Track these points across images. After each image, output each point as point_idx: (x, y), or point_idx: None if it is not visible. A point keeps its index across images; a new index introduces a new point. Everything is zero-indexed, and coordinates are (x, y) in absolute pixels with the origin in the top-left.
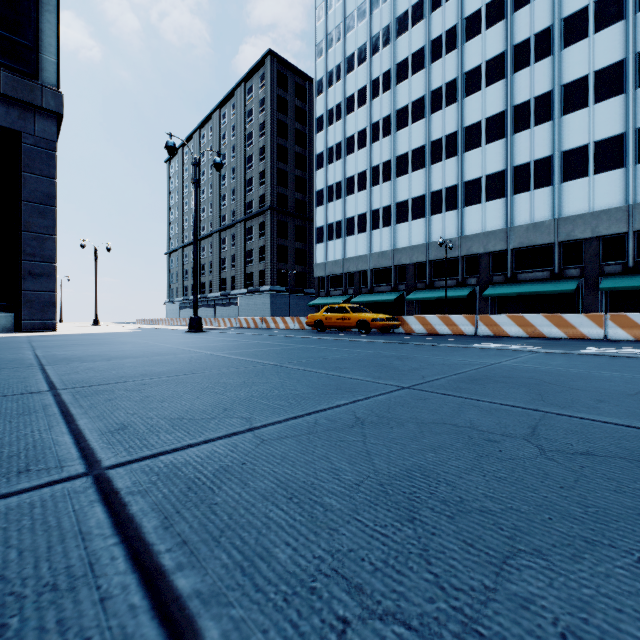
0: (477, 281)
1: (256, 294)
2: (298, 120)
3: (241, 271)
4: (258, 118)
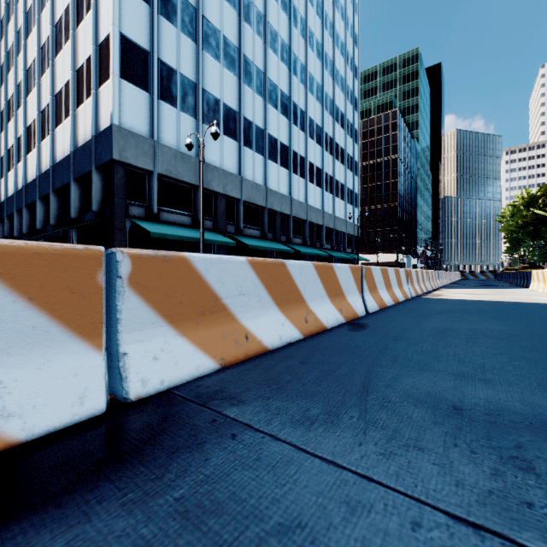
0: (311, 244)
1: None
2: None
3: None
4: None
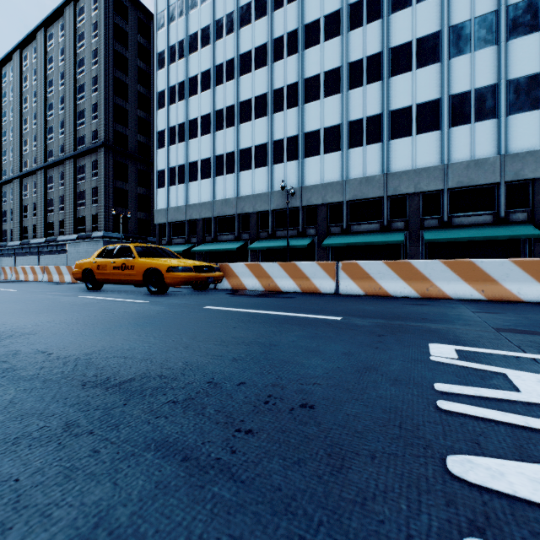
0: (316, 231)
1: (87, 240)
2: (141, 57)
3: (70, 214)
4: (91, 43)
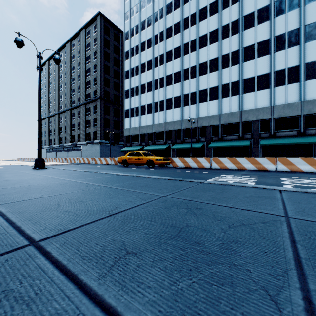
0: (205, 139)
1: (92, 144)
2: (115, 52)
3: (83, 131)
4: (93, 48)
